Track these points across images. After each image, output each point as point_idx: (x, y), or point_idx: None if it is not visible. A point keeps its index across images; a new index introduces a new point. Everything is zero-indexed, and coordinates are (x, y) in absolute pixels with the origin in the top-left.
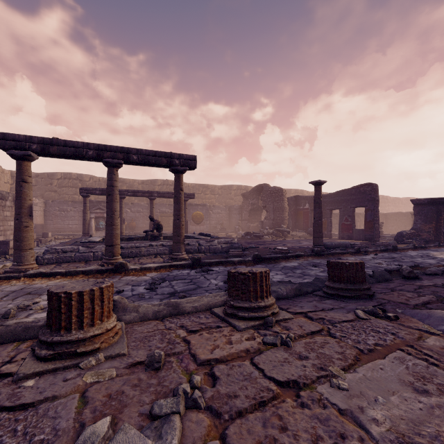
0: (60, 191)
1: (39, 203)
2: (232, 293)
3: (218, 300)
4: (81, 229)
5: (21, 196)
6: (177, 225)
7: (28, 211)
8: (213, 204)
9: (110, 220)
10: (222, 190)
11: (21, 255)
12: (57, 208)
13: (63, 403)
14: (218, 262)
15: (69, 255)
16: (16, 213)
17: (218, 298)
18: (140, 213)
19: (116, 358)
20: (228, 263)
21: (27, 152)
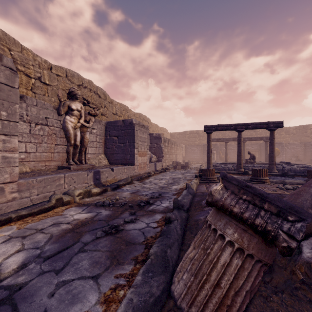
0: (189, 140)
1: (183, 147)
2: (309, 177)
3: (302, 182)
4: (200, 159)
5: (209, 146)
6: (271, 156)
7: (211, 151)
8: (287, 141)
9: (239, 154)
10: (296, 130)
11: (209, 166)
12: (190, 148)
13: (267, 185)
14: (298, 175)
15: (218, 168)
16: (208, 151)
17: (302, 182)
18: (231, 150)
19: (272, 184)
20: (305, 176)
21: (211, 131)
